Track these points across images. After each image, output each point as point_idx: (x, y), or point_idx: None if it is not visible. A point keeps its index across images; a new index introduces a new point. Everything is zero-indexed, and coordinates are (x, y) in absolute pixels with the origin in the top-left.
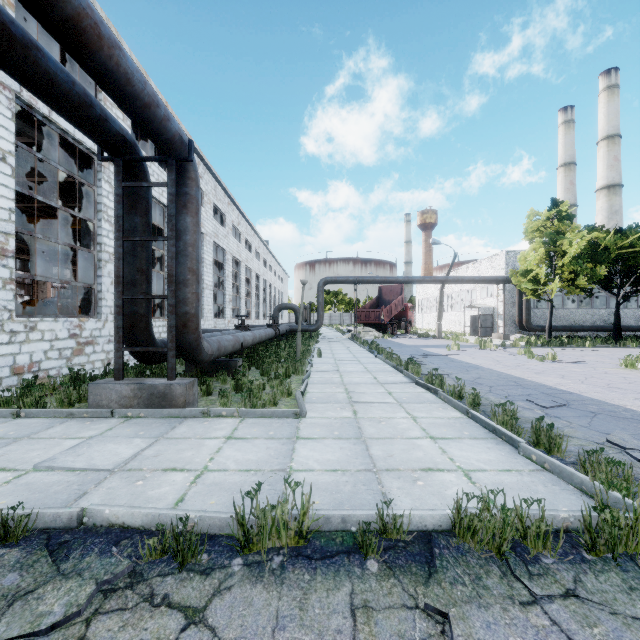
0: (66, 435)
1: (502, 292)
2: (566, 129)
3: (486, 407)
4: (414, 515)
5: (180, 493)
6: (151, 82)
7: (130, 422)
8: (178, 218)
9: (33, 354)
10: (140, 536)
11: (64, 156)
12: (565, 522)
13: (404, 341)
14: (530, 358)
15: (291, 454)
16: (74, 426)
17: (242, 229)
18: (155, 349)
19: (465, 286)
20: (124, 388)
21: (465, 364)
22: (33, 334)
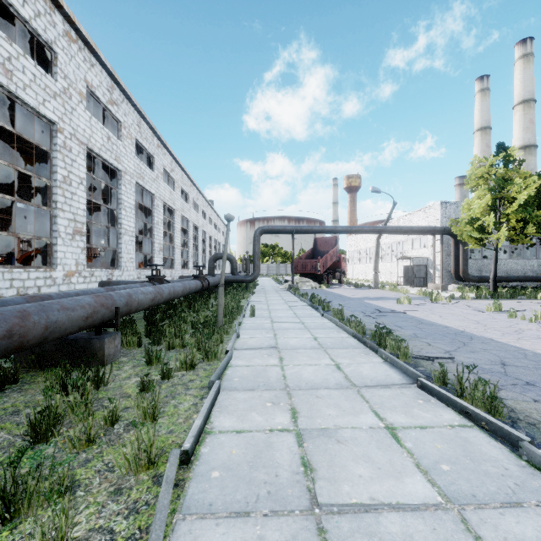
0: None
1: (437, 243)
2: (482, 96)
3: None
4: None
5: None
6: None
7: None
8: None
9: None
10: None
11: None
12: None
13: (343, 292)
14: (511, 317)
15: None
16: None
17: (176, 177)
18: None
19: (396, 238)
20: None
21: (444, 329)
22: None
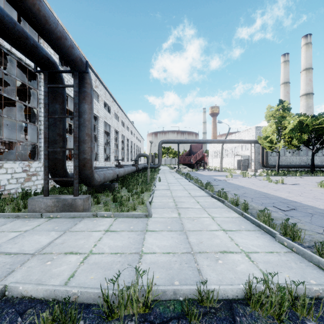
0: (12, 229)
1: (253, 147)
2: (285, 65)
3: (251, 210)
4: (220, 289)
5: (72, 270)
6: (69, 35)
7: (51, 221)
8: (80, 105)
9: (1, 181)
10: (41, 305)
11: (21, 73)
12: (316, 293)
13: (203, 173)
14: (270, 182)
15: (142, 241)
16: (18, 223)
17: (119, 115)
18: (66, 179)
19: (234, 144)
20: (48, 201)
21: (236, 185)
22: (1, 170)
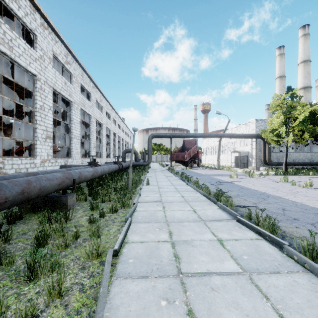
0: None
1: (253, 143)
2: (280, 58)
3: None
4: None
5: None
6: None
7: None
8: None
9: None
10: None
11: None
12: None
13: (199, 171)
14: (293, 185)
15: None
16: None
17: (103, 105)
18: None
19: (230, 140)
20: None
21: (255, 191)
22: None
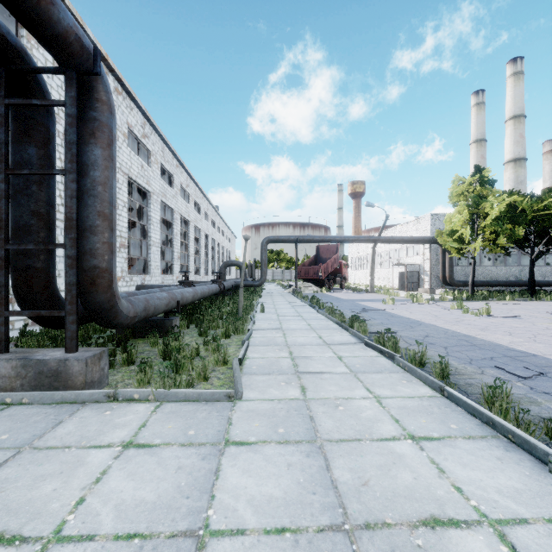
0: None
1: (427, 251)
2: (478, 110)
3: (456, 378)
4: None
5: None
6: (88, 30)
7: (3, 414)
8: (84, 149)
9: None
10: None
11: None
12: None
13: (341, 295)
14: (465, 312)
15: (212, 484)
16: None
17: (191, 191)
18: (49, 313)
19: (393, 246)
20: (3, 365)
21: (406, 319)
22: None
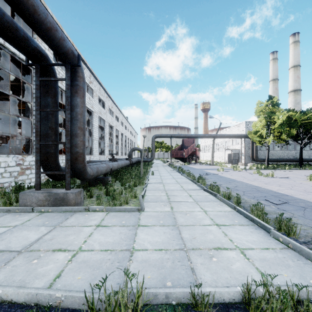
0: (1, 224)
1: (243, 142)
2: (273, 62)
3: (244, 204)
4: (216, 292)
5: (59, 270)
6: (64, 31)
7: (42, 215)
8: (72, 99)
9: None
10: (21, 311)
11: (15, 68)
12: None
13: (195, 166)
14: (260, 175)
15: (134, 237)
16: (8, 218)
17: (114, 110)
18: (58, 172)
19: (225, 139)
20: (40, 195)
21: (228, 179)
22: None
